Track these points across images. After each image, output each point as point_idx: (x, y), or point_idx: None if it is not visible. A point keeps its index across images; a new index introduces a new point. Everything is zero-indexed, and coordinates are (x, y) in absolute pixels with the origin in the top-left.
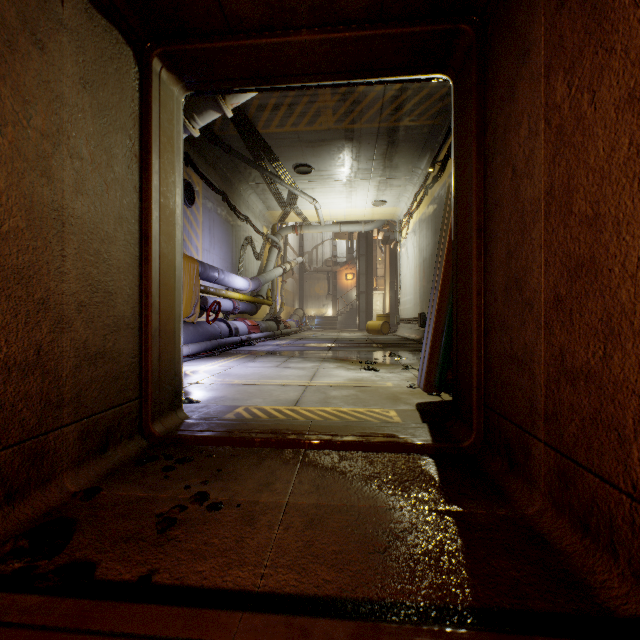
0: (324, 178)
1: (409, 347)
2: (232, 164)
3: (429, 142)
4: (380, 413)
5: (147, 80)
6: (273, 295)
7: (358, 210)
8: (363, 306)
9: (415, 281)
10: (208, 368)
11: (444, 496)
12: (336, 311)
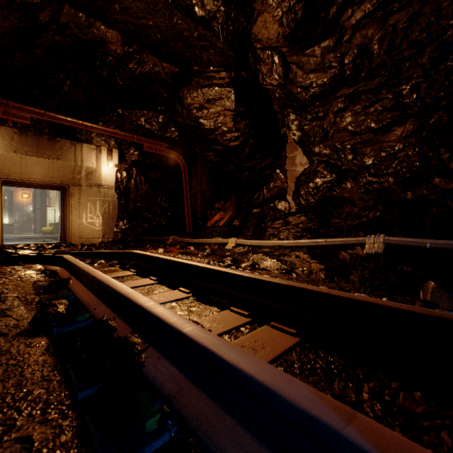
0: None
1: None
2: None
3: None
4: None
5: (2, 189)
6: None
7: None
8: (39, 217)
9: None
10: None
11: None
12: (13, 220)
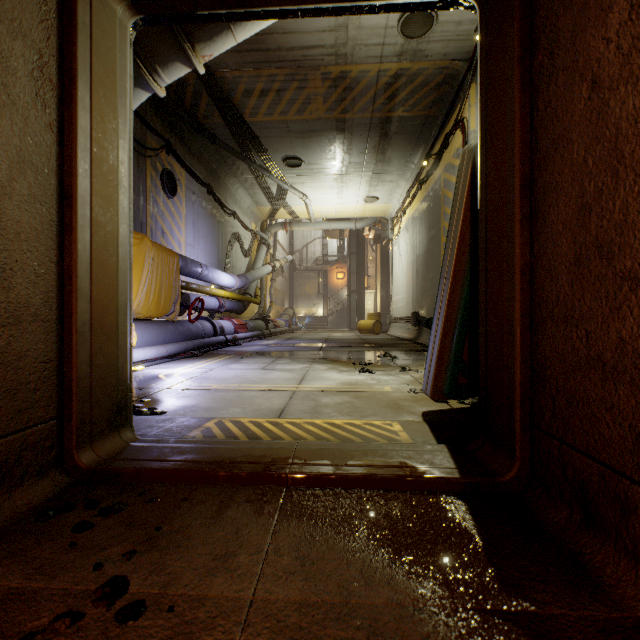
0: (314, 172)
1: (403, 347)
2: (218, 155)
3: (423, 135)
4: (382, 427)
5: None
6: (262, 294)
7: (349, 207)
8: (354, 305)
9: (408, 279)
10: (185, 371)
11: (499, 577)
12: (327, 310)
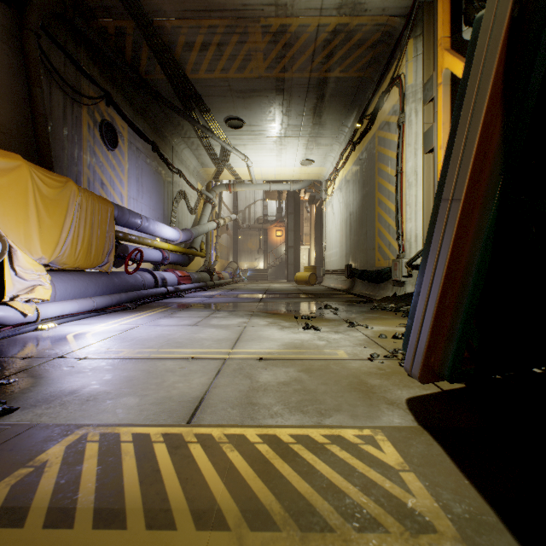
0: (255, 134)
1: (341, 297)
2: (163, 114)
3: (357, 97)
4: (363, 452)
5: None
6: (208, 248)
7: (287, 169)
8: (291, 259)
9: (341, 235)
10: (104, 328)
11: None
12: (267, 264)
